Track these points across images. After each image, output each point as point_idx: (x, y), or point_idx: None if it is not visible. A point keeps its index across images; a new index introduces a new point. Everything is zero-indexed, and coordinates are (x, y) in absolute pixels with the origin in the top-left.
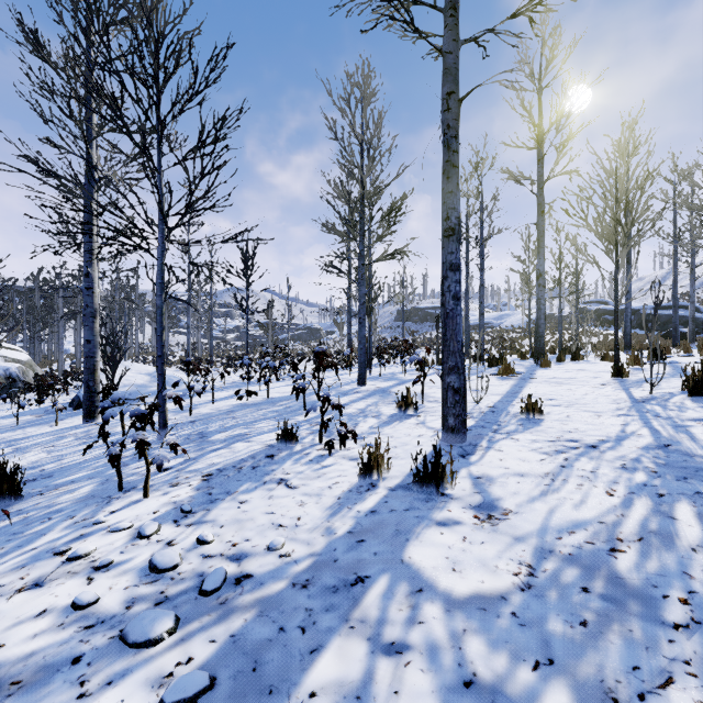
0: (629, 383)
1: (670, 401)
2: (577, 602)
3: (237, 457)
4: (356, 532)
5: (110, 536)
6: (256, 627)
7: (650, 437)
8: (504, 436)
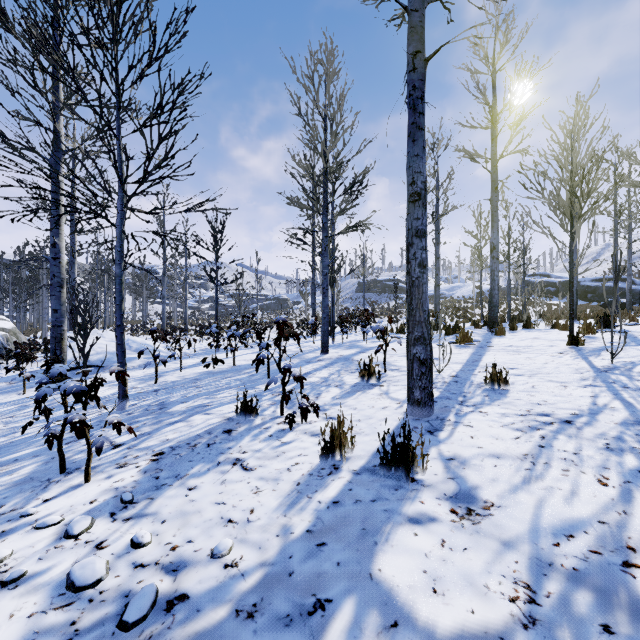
0: (587, 352)
1: (634, 371)
2: None
3: (193, 432)
4: (316, 531)
5: (33, 534)
6: None
7: (625, 411)
8: (472, 409)
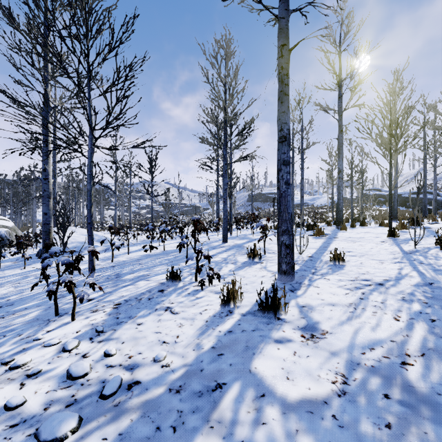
0: (400, 241)
1: (428, 253)
2: (381, 407)
3: (139, 291)
4: (217, 347)
5: (43, 350)
6: (139, 427)
7: (419, 278)
8: (320, 277)
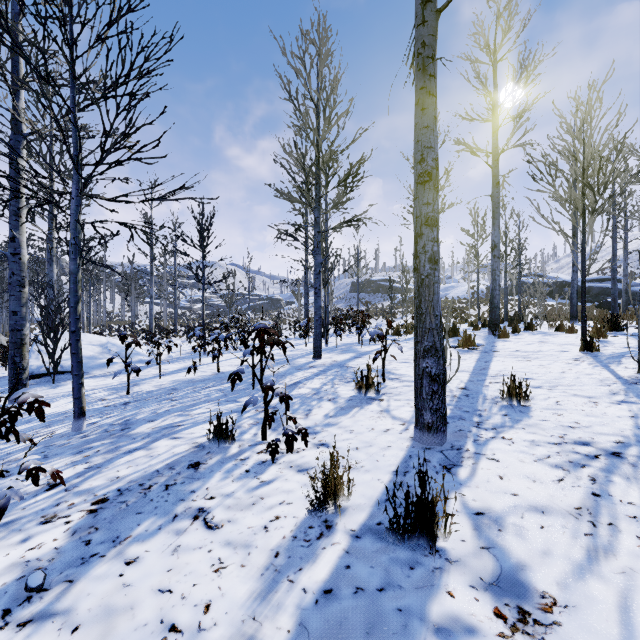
0: (605, 359)
1: None
2: None
3: (151, 467)
4: None
5: None
6: None
7: None
8: (492, 434)
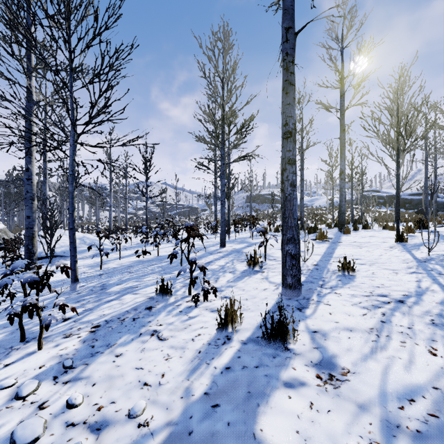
0: (410, 247)
1: None
2: None
3: (123, 309)
4: (212, 393)
5: None
6: None
7: (442, 293)
8: (329, 291)
